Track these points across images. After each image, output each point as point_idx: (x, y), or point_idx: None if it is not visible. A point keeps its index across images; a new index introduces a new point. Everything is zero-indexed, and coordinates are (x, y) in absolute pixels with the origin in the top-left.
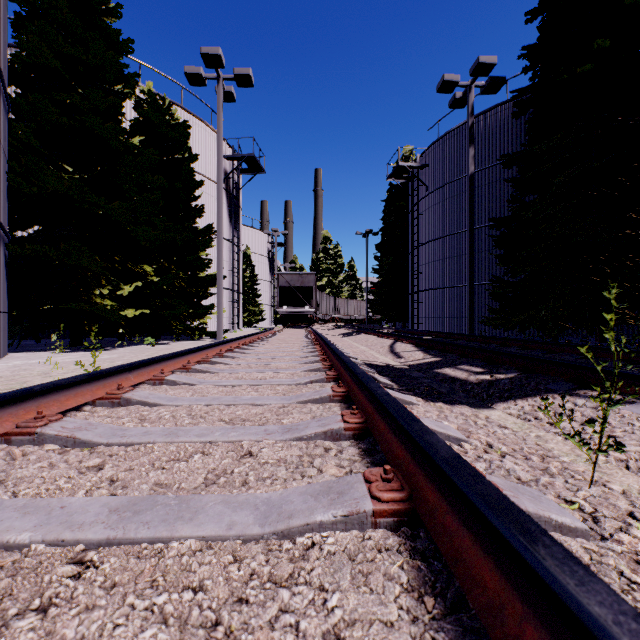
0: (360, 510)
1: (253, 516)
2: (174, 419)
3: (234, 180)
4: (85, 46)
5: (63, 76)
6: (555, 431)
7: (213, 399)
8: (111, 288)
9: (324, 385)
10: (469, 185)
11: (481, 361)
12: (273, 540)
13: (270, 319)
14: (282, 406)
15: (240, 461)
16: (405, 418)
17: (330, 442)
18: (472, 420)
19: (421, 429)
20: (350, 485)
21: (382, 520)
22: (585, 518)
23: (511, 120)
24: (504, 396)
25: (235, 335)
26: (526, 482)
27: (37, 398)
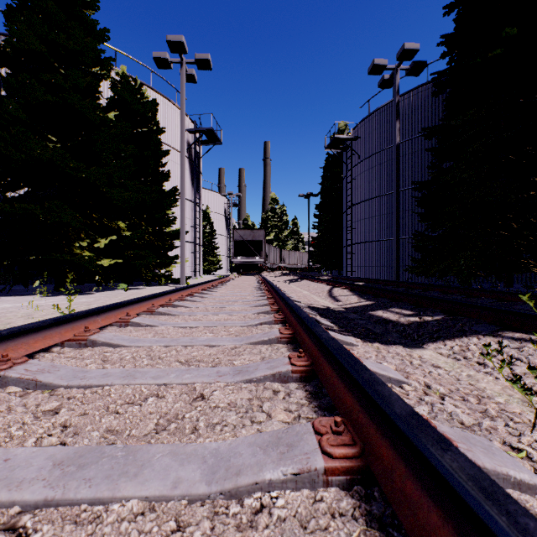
0: (311, 468)
1: (200, 471)
2: (134, 360)
3: (196, 150)
4: (67, 34)
5: (48, 59)
6: (485, 371)
7: (172, 340)
8: (89, 241)
9: (272, 327)
10: (395, 153)
11: (410, 304)
12: (220, 500)
13: (226, 268)
14: (234, 347)
15: (192, 405)
16: (353, 365)
17: (278, 384)
18: (407, 360)
19: (371, 379)
20: (299, 436)
21: (334, 478)
22: (536, 468)
23: (431, 99)
24: (434, 337)
25: (196, 281)
26: (469, 426)
27: (5, 341)
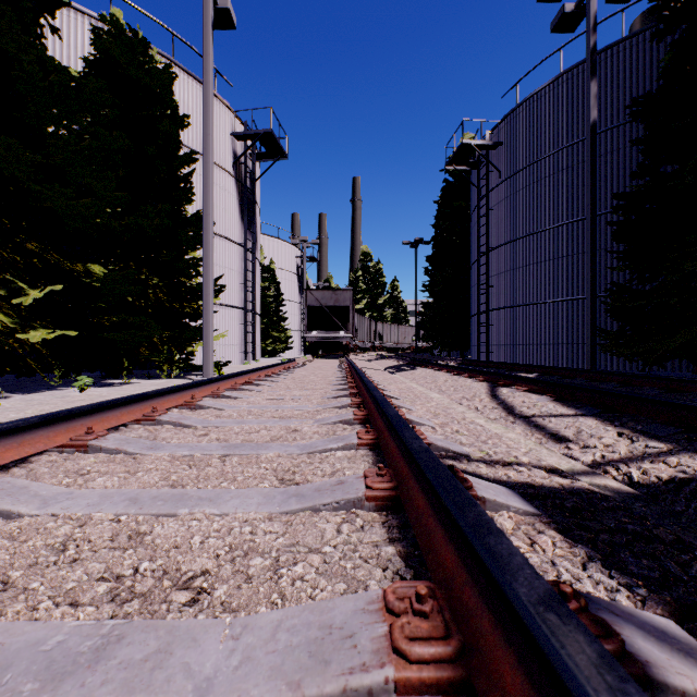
0: None
1: None
2: None
3: (247, 166)
4: None
5: None
6: None
7: None
8: (4, 293)
9: None
10: (590, 139)
11: None
12: None
13: (299, 347)
14: None
15: None
16: None
17: None
18: None
19: None
20: None
21: None
22: None
23: (629, 65)
24: None
25: (243, 369)
26: None
27: None
